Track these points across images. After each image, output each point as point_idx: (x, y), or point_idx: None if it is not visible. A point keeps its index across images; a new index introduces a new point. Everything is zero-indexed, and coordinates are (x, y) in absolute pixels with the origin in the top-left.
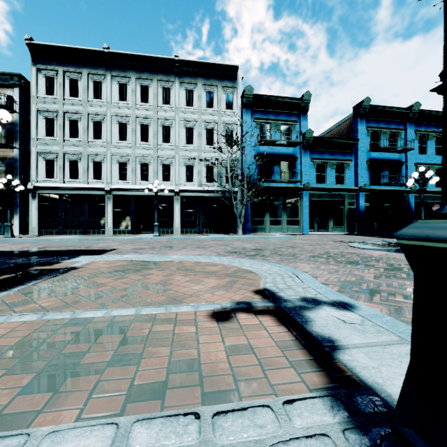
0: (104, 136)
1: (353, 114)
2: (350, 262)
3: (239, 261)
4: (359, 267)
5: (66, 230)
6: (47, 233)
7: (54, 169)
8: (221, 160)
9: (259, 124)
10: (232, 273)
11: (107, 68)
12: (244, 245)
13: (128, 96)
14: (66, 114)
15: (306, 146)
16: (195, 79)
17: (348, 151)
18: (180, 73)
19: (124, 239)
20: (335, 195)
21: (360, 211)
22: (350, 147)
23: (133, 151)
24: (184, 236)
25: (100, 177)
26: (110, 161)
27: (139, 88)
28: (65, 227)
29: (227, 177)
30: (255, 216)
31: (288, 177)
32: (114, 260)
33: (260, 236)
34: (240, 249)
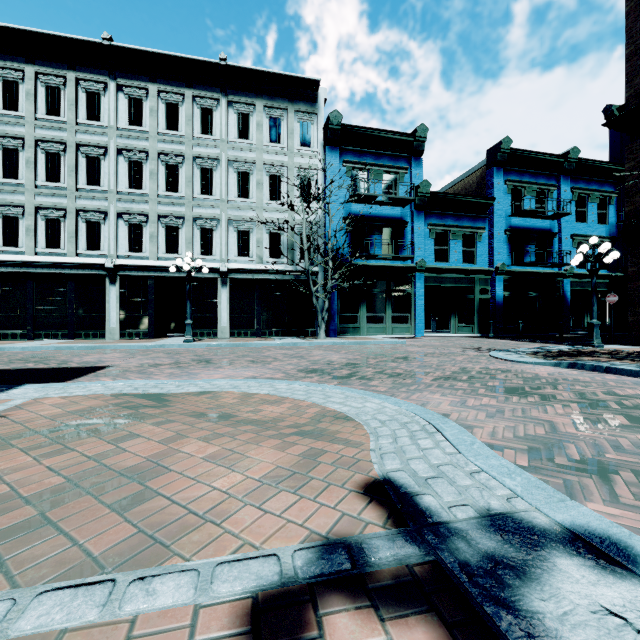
0: (104, 181)
1: (486, 162)
2: (512, 390)
3: (322, 391)
4: (532, 400)
5: (38, 331)
6: (7, 337)
7: (19, 232)
8: (293, 223)
9: (351, 171)
10: (311, 421)
11: (109, 71)
12: (329, 357)
13: (144, 118)
14: (38, 143)
15: (420, 205)
16: (253, 97)
17: (479, 214)
18: (229, 87)
19: (135, 348)
20: (462, 280)
21: (496, 303)
22: (483, 209)
23: (153, 206)
24: (235, 341)
25: (97, 246)
26: (115, 221)
27: (162, 106)
28: (37, 327)
29: (302, 249)
30: (345, 310)
31: (394, 252)
32: (82, 394)
33: (352, 341)
34: (323, 365)
